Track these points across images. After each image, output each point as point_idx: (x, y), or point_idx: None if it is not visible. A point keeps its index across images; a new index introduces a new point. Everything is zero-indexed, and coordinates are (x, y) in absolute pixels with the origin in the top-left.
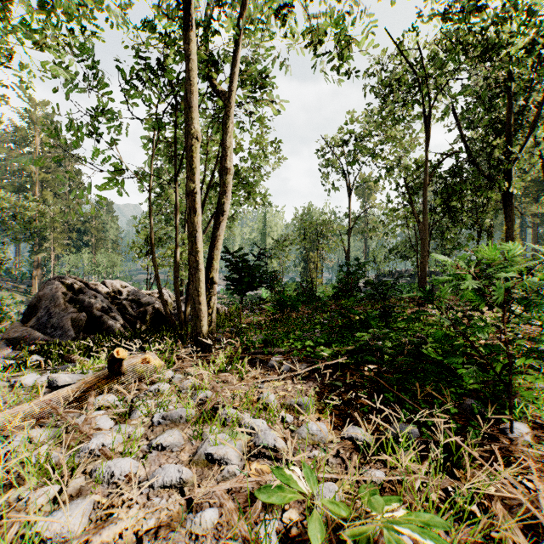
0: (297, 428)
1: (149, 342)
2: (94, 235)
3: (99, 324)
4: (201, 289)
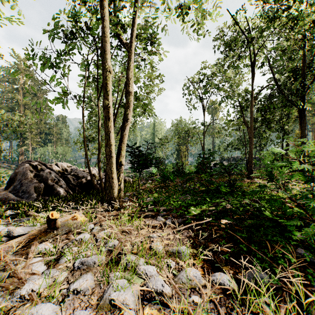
0: (178, 273)
1: (83, 201)
2: (55, 136)
3: (52, 190)
4: (113, 169)
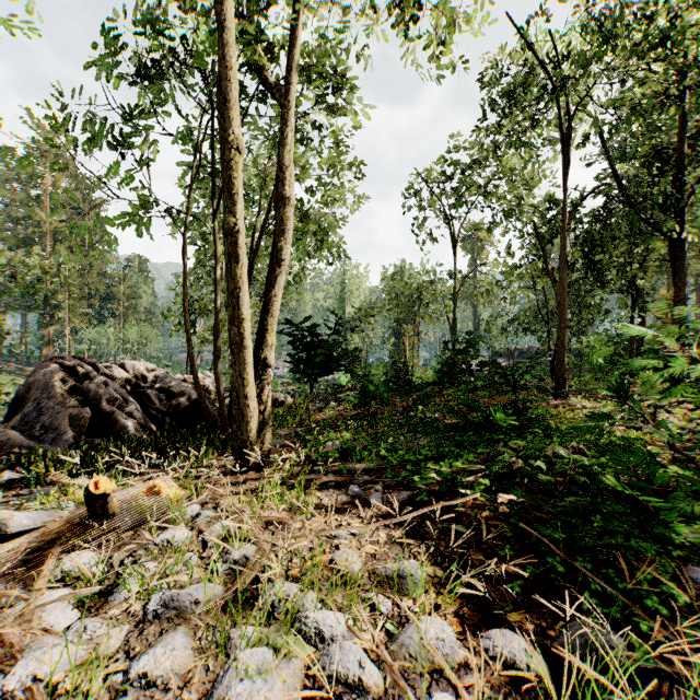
0: (399, 629)
1: (180, 448)
2: (122, 302)
3: (110, 423)
4: (247, 375)
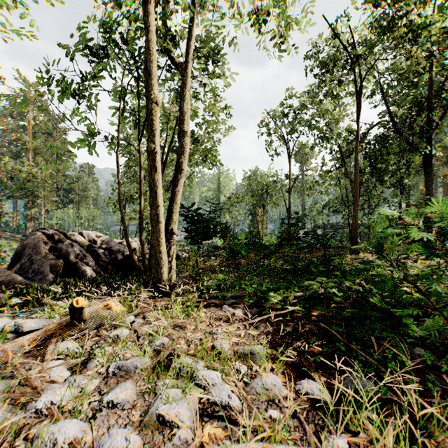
0: (250, 381)
1: (118, 284)
2: (78, 193)
3: (75, 269)
4: (161, 239)
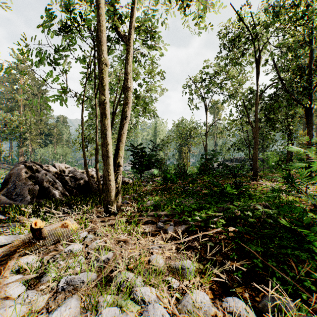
0: (182, 296)
1: (80, 203)
2: (55, 136)
3: (47, 192)
4: (110, 170)
